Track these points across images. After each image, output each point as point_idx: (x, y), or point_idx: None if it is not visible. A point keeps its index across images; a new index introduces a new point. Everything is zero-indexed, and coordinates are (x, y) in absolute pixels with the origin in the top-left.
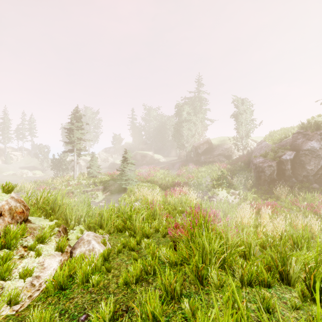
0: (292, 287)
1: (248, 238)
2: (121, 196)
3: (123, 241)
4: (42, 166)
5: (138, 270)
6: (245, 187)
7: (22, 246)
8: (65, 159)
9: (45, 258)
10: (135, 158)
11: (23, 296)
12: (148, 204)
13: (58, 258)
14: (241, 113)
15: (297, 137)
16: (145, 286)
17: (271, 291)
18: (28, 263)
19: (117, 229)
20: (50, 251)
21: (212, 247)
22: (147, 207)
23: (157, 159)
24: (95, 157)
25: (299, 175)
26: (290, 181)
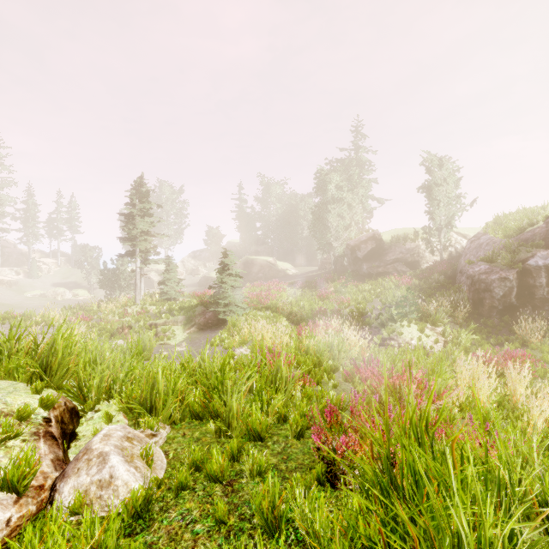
0: None
1: None
2: (215, 335)
3: (194, 454)
4: (88, 282)
5: None
6: (452, 320)
7: None
8: (124, 270)
9: None
10: (244, 268)
11: None
12: (263, 353)
13: None
14: (438, 184)
15: None
16: None
17: None
18: None
19: (191, 412)
20: None
21: (485, 536)
22: (261, 361)
23: (283, 270)
24: (173, 265)
25: None
26: (544, 309)
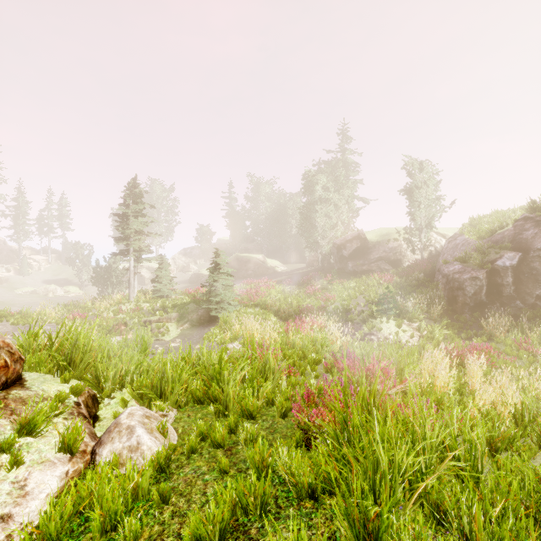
0: None
1: (464, 428)
2: (208, 331)
3: (200, 427)
4: (79, 278)
5: (225, 509)
6: (428, 316)
7: None
8: (116, 267)
9: (31, 469)
10: (234, 265)
11: None
12: (254, 348)
13: (61, 469)
14: (419, 186)
15: (524, 226)
16: None
17: None
18: None
19: (193, 398)
20: (44, 453)
21: (395, 460)
22: (252, 354)
23: (272, 267)
24: (166, 264)
25: (528, 296)
26: (511, 306)
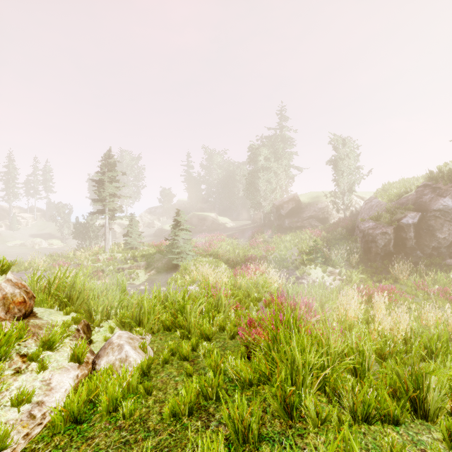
0: (431, 422)
1: (359, 342)
2: (171, 276)
3: (171, 345)
4: (61, 233)
5: (192, 394)
6: (348, 263)
7: (20, 354)
8: (93, 224)
9: (52, 373)
10: (191, 222)
11: (15, 434)
12: (209, 288)
13: (73, 373)
14: (342, 158)
15: (423, 191)
16: (203, 418)
17: (399, 429)
18: (26, 381)
19: (163, 326)
20: (61, 362)
21: (306, 359)
22: (208, 293)
23: (223, 224)
24: (135, 221)
25: (426, 247)
26: (413, 255)
